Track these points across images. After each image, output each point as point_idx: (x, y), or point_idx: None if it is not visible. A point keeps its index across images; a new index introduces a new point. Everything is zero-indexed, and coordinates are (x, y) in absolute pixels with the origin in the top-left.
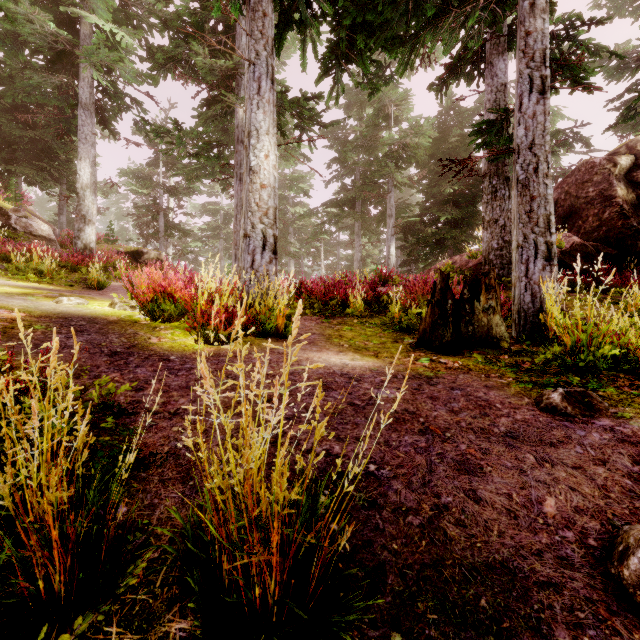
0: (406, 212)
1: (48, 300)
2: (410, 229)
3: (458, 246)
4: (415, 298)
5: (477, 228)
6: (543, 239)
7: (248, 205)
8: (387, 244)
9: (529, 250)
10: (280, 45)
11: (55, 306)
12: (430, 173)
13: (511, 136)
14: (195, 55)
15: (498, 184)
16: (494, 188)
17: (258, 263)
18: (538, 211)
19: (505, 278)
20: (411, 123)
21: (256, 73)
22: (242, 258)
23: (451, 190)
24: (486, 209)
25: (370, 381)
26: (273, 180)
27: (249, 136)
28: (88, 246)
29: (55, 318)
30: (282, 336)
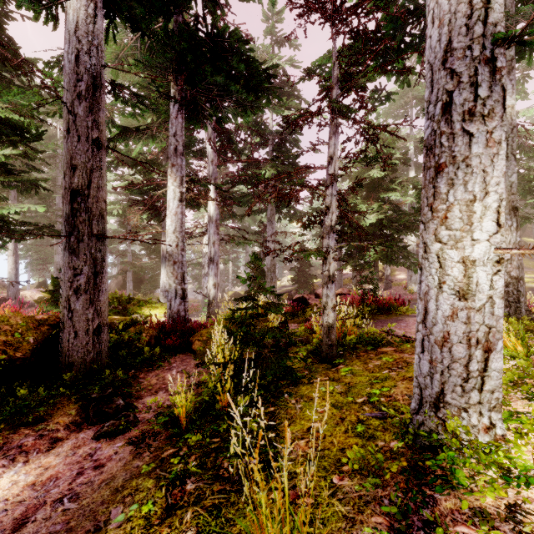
0: None
1: (531, 283)
2: None
3: None
4: None
5: None
6: None
7: None
8: None
9: None
10: None
11: (531, 285)
12: None
13: None
14: None
15: None
16: None
17: None
18: None
19: None
20: None
21: None
22: None
23: None
24: None
25: None
26: None
27: None
28: None
29: (530, 288)
30: None
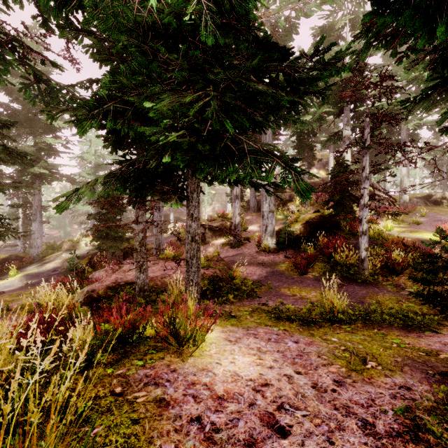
0: None
1: (410, 234)
2: None
3: None
4: None
5: None
6: None
7: None
8: None
9: None
10: None
11: (414, 236)
12: None
13: None
14: None
15: None
16: None
17: None
18: None
19: None
20: None
21: None
22: None
23: None
24: None
25: None
26: None
27: None
28: (405, 201)
29: (418, 240)
30: None
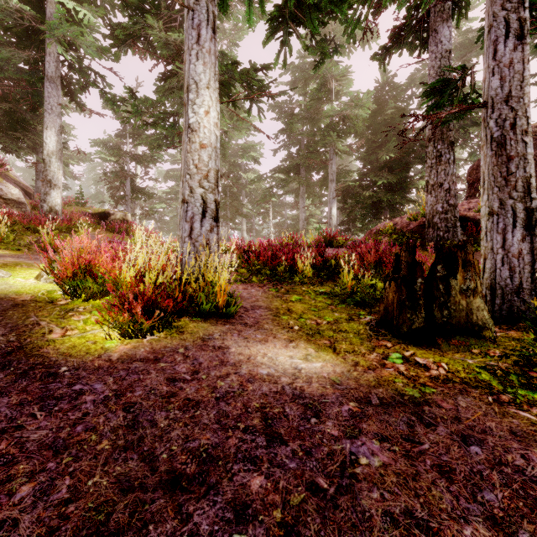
0: (346, 177)
1: None
2: (349, 192)
3: (393, 208)
4: (367, 266)
5: (409, 191)
6: (522, 205)
7: (186, 167)
8: (329, 206)
9: (506, 218)
10: (226, 5)
11: None
12: (367, 142)
13: (466, 96)
14: (150, 29)
15: (443, 148)
16: (439, 152)
17: (197, 232)
18: (516, 173)
19: (450, 241)
20: (351, 96)
21: (195, 20)
22: (180, 226)
23: (387, 157)
24: (430, 173)
25: (335, 415)
26: (214, 139)
27: (188, 90)
28: (53, 208)
29: None
30: (223, 316)
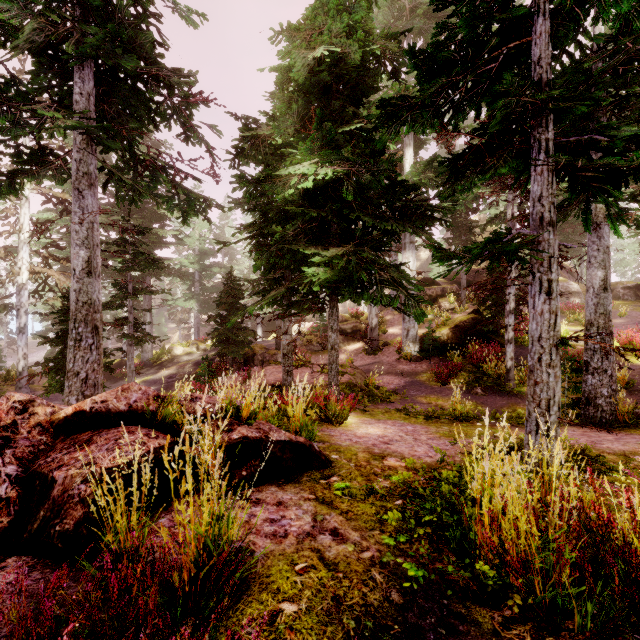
0: None
1: None
2: None
3: None
4: None
5: None
6: None
7: None
8: None
9: None
10: None
11: None
12: None
13: None
14: None
15: None
16: None
17: None
18: None
19: None
20: None
21: None
22: None
23: None
24: None
25: None
26: None
27: None
28: None
29: None
30: None
